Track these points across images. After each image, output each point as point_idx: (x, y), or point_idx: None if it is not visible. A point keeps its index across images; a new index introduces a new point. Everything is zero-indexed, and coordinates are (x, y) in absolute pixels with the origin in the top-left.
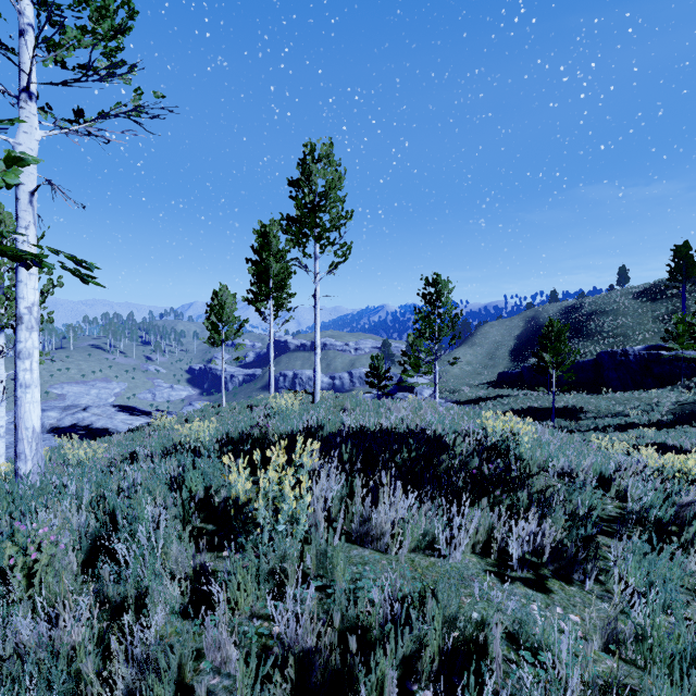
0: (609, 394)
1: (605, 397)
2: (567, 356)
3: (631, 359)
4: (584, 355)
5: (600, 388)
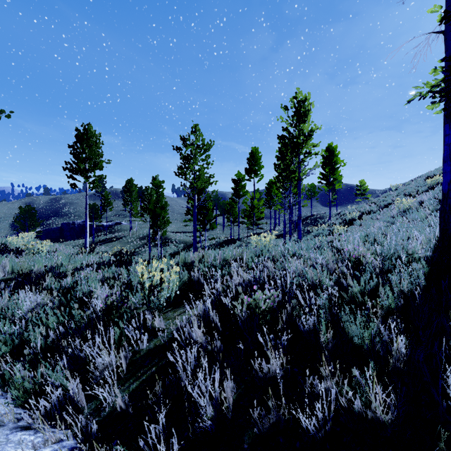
0: (64, 242)
1: (61, 243)
2: (49, 226)
3: (76, 226)
4: (58, 225)
5: (62, 240)
